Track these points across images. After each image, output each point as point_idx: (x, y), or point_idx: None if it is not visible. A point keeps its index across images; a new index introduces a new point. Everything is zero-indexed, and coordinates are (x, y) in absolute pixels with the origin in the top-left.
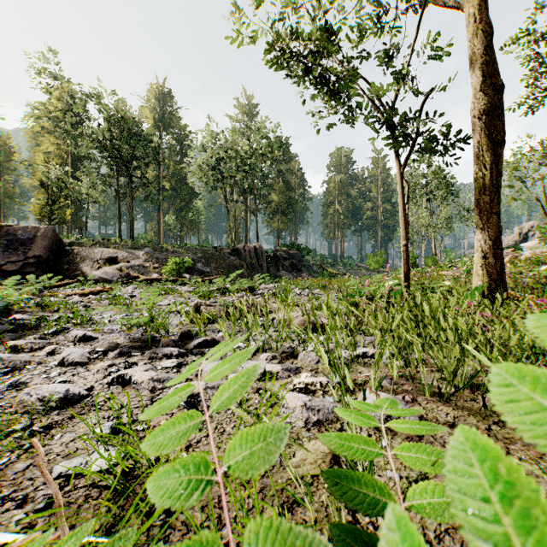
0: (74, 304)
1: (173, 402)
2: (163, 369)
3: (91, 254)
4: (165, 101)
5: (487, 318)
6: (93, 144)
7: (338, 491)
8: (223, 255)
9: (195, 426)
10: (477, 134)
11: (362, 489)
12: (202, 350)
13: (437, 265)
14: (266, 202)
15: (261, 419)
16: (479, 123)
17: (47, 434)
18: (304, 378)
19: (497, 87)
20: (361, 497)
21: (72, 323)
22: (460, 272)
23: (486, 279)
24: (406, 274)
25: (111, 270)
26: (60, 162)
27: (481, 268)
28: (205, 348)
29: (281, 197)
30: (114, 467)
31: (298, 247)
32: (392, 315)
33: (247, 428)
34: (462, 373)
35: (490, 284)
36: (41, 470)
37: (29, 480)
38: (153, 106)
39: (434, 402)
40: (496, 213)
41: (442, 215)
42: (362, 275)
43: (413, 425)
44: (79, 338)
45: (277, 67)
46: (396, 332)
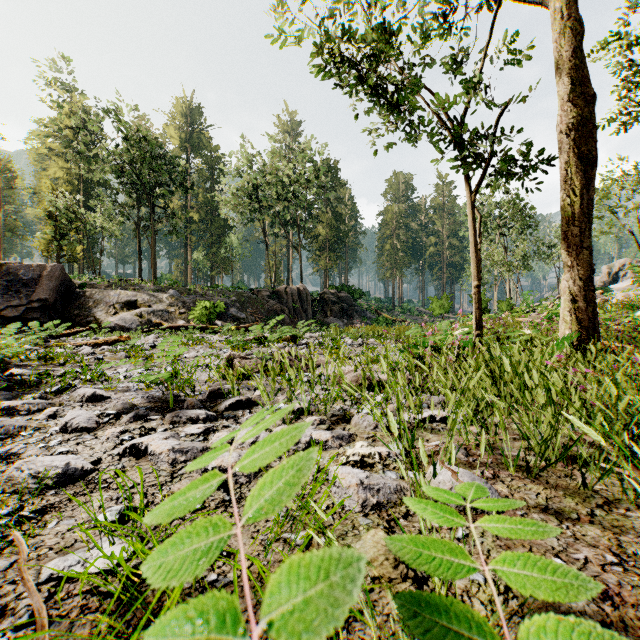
0: (85, 356)
1: (184, 503)
2: (187, 437)
3: (106, 297)
4: (193, 118)
5: (581, 374)
6: (109, 168)
7: (418, 627)
8: (261, 298)
9: (213, 545)
10: (564, 153)
11: (453, 624)
12: (235, 413)
13: (512, 310)
14: (311, 236)
15: (308, 504)
16: (566, 140)
17: (39, 521)
18: (360, 448)
19: (588, 97)
20: (451, 638)
21: (80, 379)
22: (541, 318)
23: (575, 326)
24: (478, 321)
25: (129, 316)
26: (70, 190)
27: (569, 314)
28: (239, 410)
29: (329, 231)
30: (117, 570)
31: (349, 289)
32: (465, 371)
33: (290, 557)
34: (554, 443)
35: (580, 332)
36: (22, 575)
37: (11, 584)
38: (179, 124)
39: (520, 478)
40: (587, 247)
41: (518, 252)
42: (424, 322)
43: (514, 525)
44: (87, 397)
45: (325, 75)
46: (470, 391)
